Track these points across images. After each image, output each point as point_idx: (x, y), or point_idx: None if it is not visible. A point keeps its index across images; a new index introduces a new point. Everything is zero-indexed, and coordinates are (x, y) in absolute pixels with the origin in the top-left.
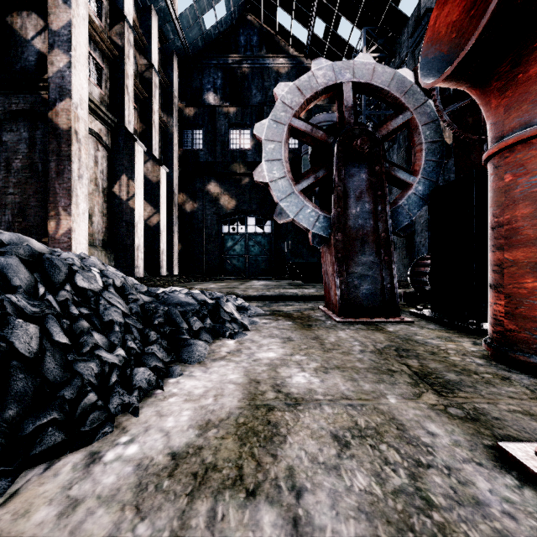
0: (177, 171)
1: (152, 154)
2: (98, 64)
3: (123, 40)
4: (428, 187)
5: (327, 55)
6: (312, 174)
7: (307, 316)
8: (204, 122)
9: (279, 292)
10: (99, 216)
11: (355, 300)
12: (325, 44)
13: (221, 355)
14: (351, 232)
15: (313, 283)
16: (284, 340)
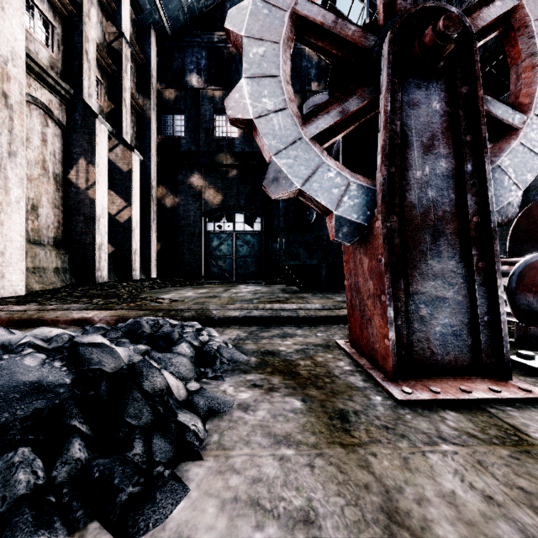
0: (155, 161)
1: (122, 138)
2: (47, 19)
3: None
4: None
5: None
6: (336, 105)
7: (326, 373)
8: (186, 107)
9: (272, 310)
10: (49, 207)
11: (421, 347)
12: None
13: None
14: (414, 213)
15: (311, 289)
16: None
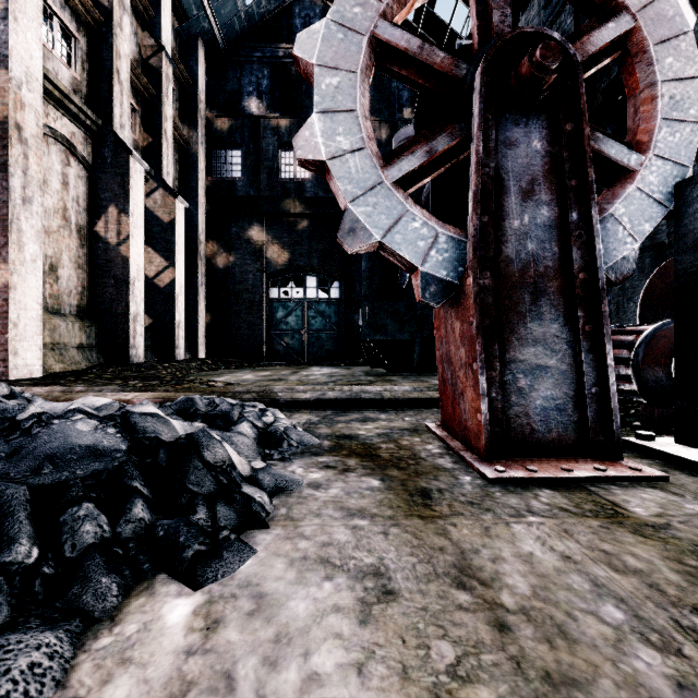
0: (204, 209)
1: (162, 180)
2: (69, 31)
3: None
4: (669, 177)
5: None
6: (422, 144)
7: (411, 456)
8: (243, 140)
9: (351, 392)
10: (71, 267)
11: (519, 423)
12: (417, 30)
13: None
14: (512, 269)
15: (401, 371)
16: (363, 590)
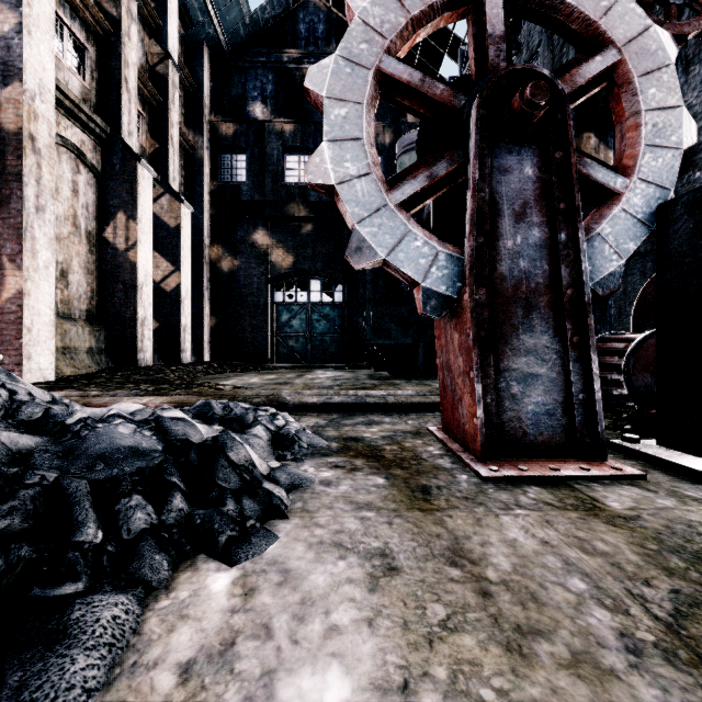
0: (209, 213)
1: (168, 186)
2: (79, 41)
3: (120, 9)
4: (652, 199)
5: (422, 52)
6: (423, 169)
7: (413, 457)
8: (248, 145)
9: (356, 396)
10: (80, 273)
11: (512, 426)
12: None
13: (148, 698)
14: (505, 285)
15: (405, 374)
16: (371, 567)
